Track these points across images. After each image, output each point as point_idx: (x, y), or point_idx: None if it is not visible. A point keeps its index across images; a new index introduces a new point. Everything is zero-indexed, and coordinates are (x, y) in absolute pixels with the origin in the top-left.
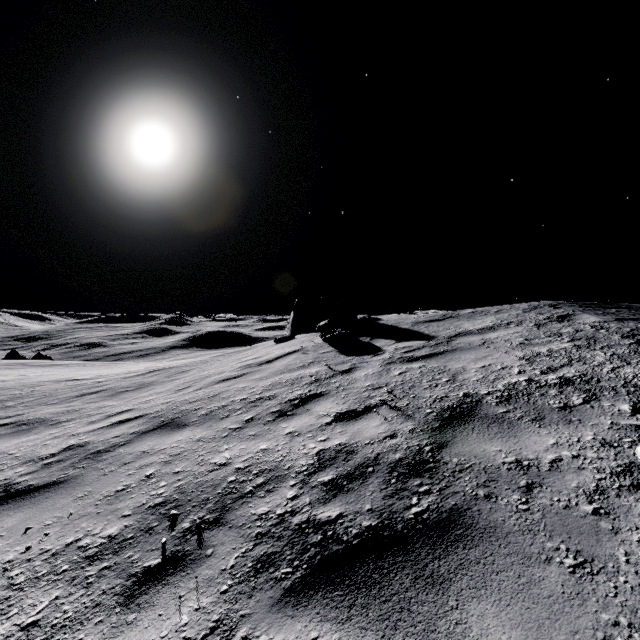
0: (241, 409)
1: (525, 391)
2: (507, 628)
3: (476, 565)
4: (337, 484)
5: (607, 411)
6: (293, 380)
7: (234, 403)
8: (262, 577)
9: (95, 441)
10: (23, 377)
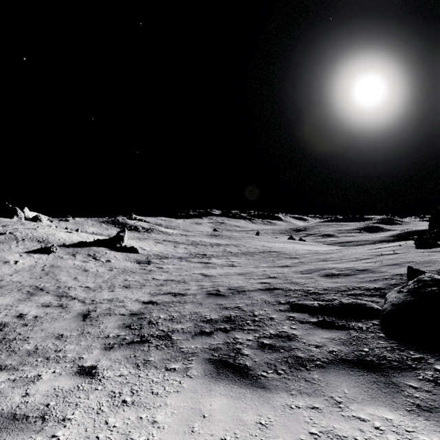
0: (345, 259)
1: (430, 262)
2: (340, 280)
3: (347, 277)
4: (342, 270)
5: (435, 267)
6: (373, 254)
7: (345, 258)
8: (318, 275)
9: (305, 261)
10: (293, 247)
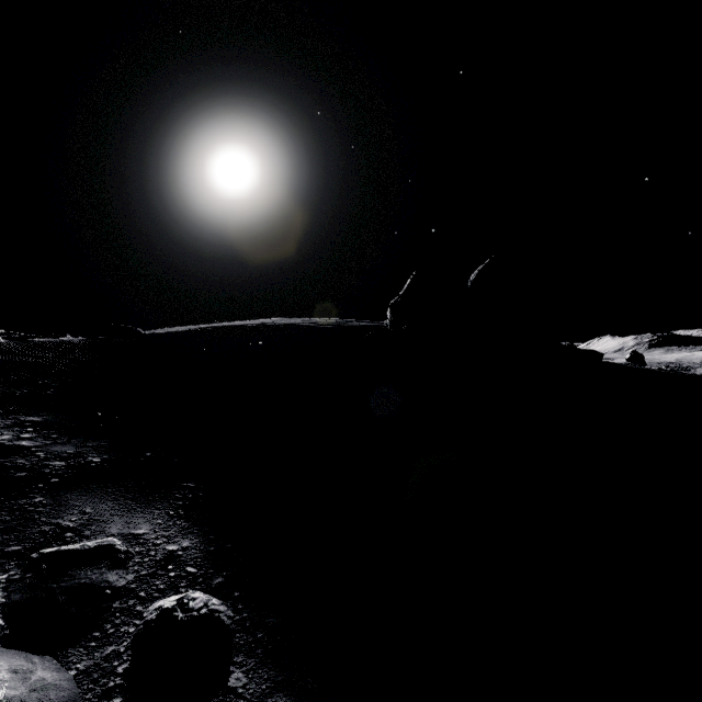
0: None
1: None
2: None
3: None
4: None
5: None
6: None
7: None
8: None
9: None
10: None
